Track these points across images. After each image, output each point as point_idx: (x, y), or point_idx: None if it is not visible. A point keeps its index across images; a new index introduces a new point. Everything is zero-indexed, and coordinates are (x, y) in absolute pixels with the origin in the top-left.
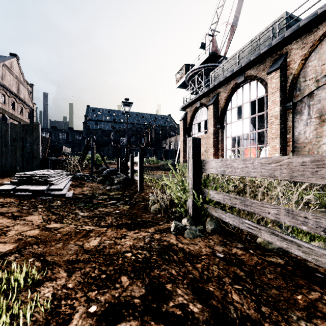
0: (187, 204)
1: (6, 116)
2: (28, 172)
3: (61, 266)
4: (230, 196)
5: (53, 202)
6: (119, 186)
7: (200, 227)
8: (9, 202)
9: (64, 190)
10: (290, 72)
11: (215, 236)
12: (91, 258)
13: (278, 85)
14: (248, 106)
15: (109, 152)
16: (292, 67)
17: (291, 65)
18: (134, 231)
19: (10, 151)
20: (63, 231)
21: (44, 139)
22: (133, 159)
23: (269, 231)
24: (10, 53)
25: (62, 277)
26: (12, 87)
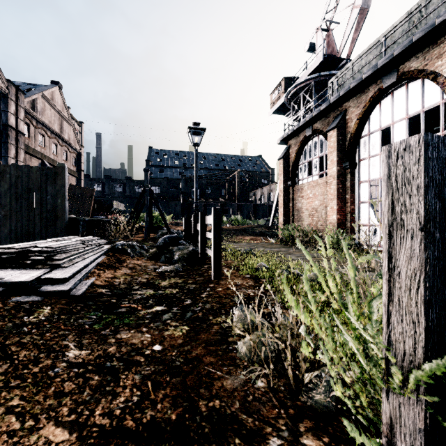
0: (385, 406)
1: (46, 162)
2: (26, 243)
3: None
4: None
5: (34, 311)
6: (182, 265)
7: None
8: None
9: (74, 280)
10: None
11: None
12: None
13: None
14: (403, 126)
15: (176, 208)
16: None
17: None
18: None
19: (23, 208)
20: None
21: (87, 192)
22: (204, 219)
23: None
24: (51, 80)
25: None
26: (53, 125)
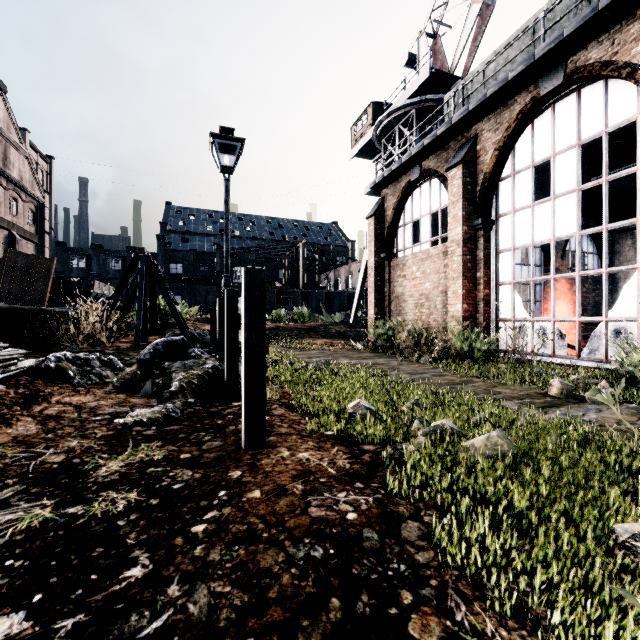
0: None
1: None
2: None
3: None
4: None
5: None
6: (184, 403)
7: None
8: None
9: None
10: None
11: None
12: None
13: None
14: (572, 159)
15: (208, 296)
16: None
17: None
18: None
19: None
20: None
21: (40, 263)
22: (235, 304)
23: None
24: None
25: None
26: None
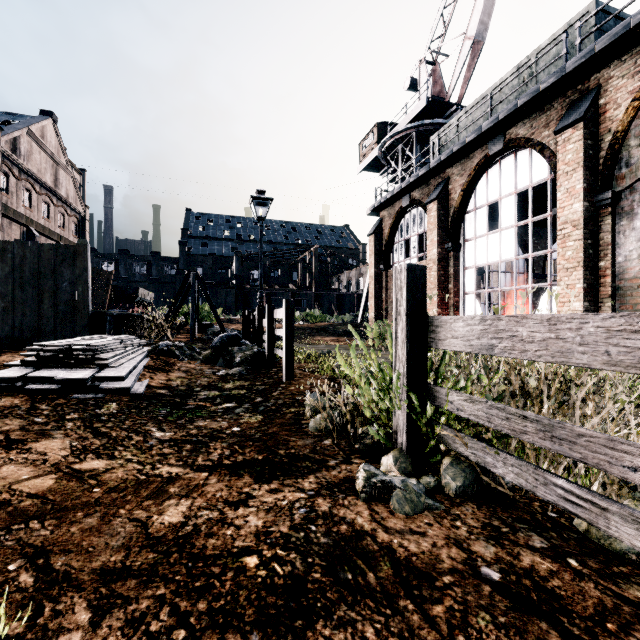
0: (394, 420)
1: (34, 231)
2: (60, 341)
3: (82, 589)
4: (508, 410)
5: (103, 406)
6: (245, 369)
7: (428, 483)
8: (9, 406)
9: (130, 380)
10: (605, 126)
11: (467, 507)
12: (159, 565)
13: (580, 156)
14: (512, 203)
15: (228, 298)
16: (611, 116)
17: (609, 112)
18: (270, 484)
19: (31, 298)
20: (110, 480)
21: (101, 275)
22: (272, 313)
23: (635, 520)
24: (41, 110)
25: (76, 629)
26: (44, 176)
